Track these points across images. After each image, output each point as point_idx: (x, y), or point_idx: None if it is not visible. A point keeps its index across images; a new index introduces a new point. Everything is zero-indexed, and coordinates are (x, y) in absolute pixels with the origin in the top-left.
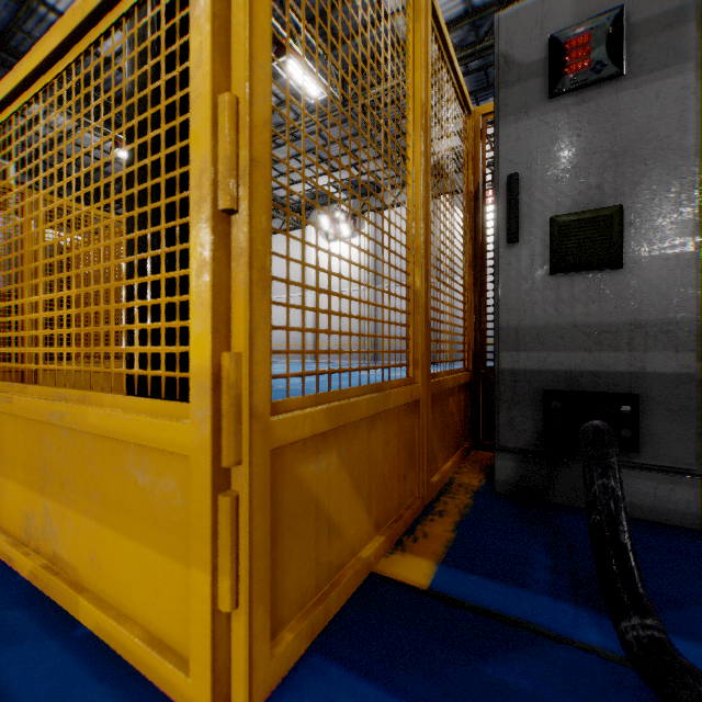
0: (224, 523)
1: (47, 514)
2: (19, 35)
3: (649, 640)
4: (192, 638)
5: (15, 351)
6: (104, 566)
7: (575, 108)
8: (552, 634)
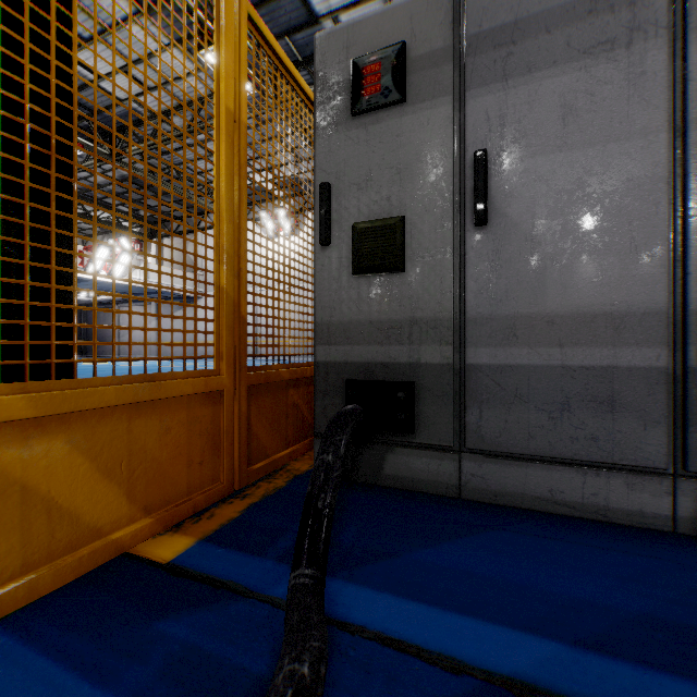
0: None
1: None
2: None
3: (299, 586)
4: None
5: None
6: None
7: (371, 127)
8: (247, 591)
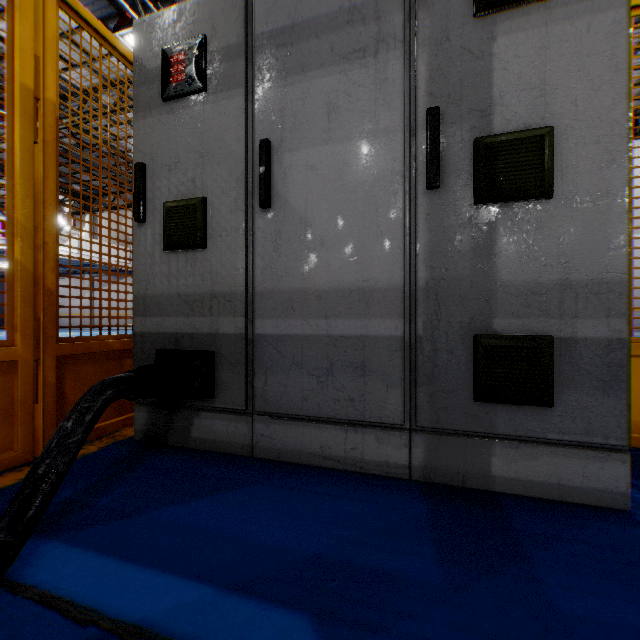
0: None
1: None
2: None
3: None
4: None
5: None
6: None
7: (179, 112)
8: None
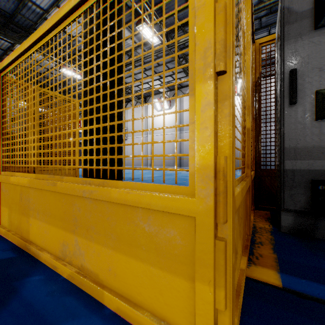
0: (221, 257)
1: (76, 244)
2: (18, 16)
3: None
4: (197, 324)
5: (53, 159)
6: (119, 275)
7: None
8: None
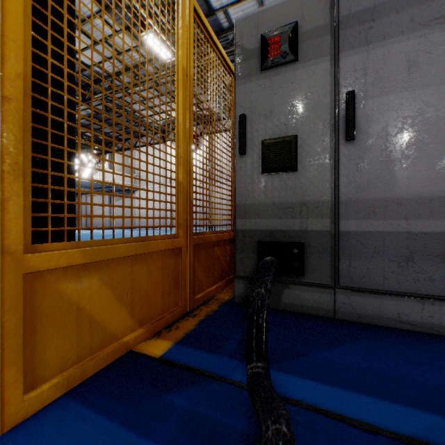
0: None
1: None
2: None
3: (256, 373)
4: None
5: None
6: None
7: (274, 77)
8: (216, 376)
